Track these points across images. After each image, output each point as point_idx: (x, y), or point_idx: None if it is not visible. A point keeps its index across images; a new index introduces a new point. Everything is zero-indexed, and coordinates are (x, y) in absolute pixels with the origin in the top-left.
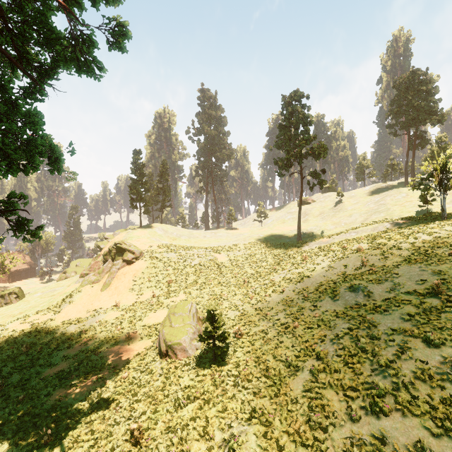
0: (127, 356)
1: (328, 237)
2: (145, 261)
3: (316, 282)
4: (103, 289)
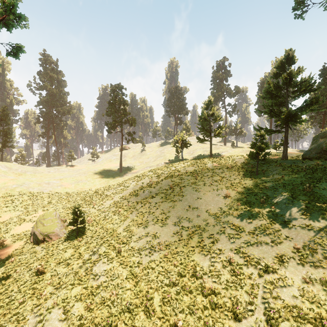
0: (6, 253)
1: (136, 170)
2: None
3: (129, 192)
4: None
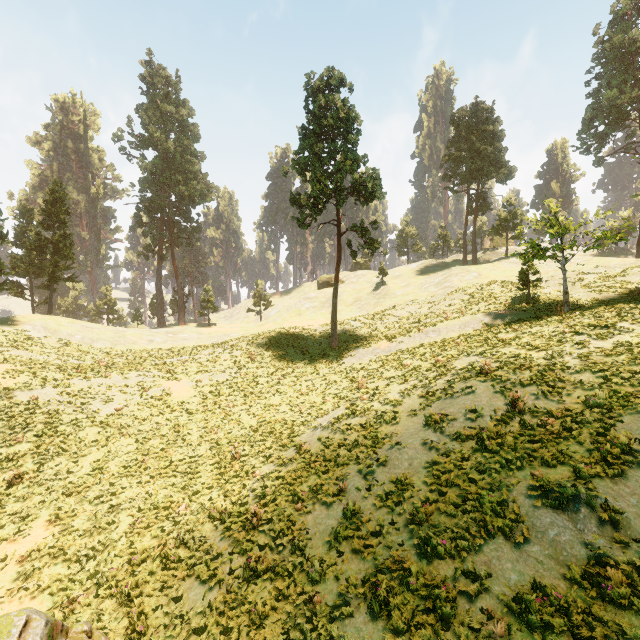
0: None
1: (390, 340)
2: None
3: (422, 461)
4: None
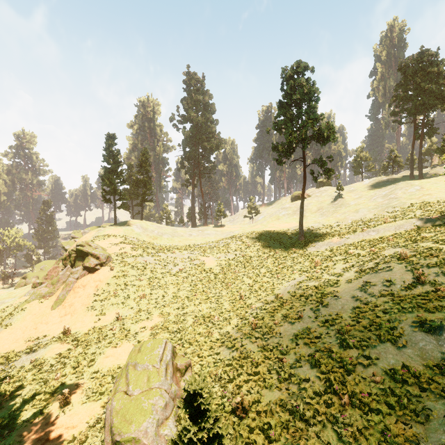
0: (53, 442)
1: (340, 237)
2: (112, 268)
3: (350, 306)
4: (54, 306)
